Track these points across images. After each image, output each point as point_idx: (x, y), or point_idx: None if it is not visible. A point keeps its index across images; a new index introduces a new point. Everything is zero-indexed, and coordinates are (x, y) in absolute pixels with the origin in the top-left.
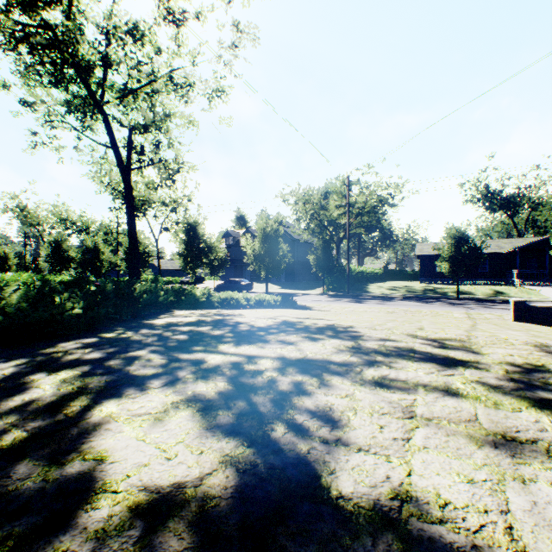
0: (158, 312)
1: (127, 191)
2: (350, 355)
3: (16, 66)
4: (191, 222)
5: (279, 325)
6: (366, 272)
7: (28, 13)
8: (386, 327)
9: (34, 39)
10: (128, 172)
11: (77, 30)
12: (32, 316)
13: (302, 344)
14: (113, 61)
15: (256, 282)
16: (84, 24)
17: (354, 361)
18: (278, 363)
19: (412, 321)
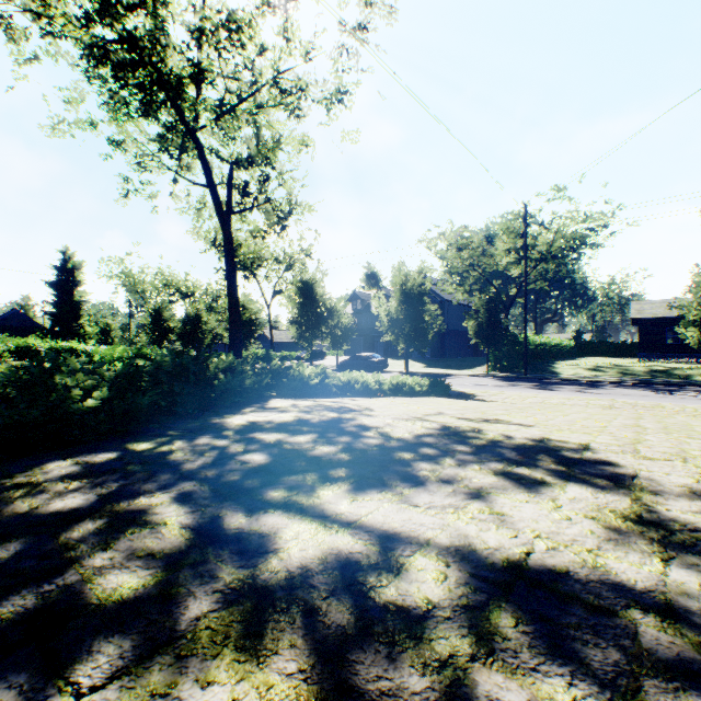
0: (245, 402)
1: (226, 241)
2: (662, 559)
3: (100, 95)
4: (307, 280)
5: (438, 437)
6: (549, 344)
7: (110, 26)
8: (666, 450)
9: (116, 55)
10: (227, 217)
11: (166, 41)
12: (6, 414)
13: (502, 498)
14: (205, 70)
15: (391, 358)
16: (167, 21)
17: (698, 596)
18: (460, 579)
19: (680, 429)
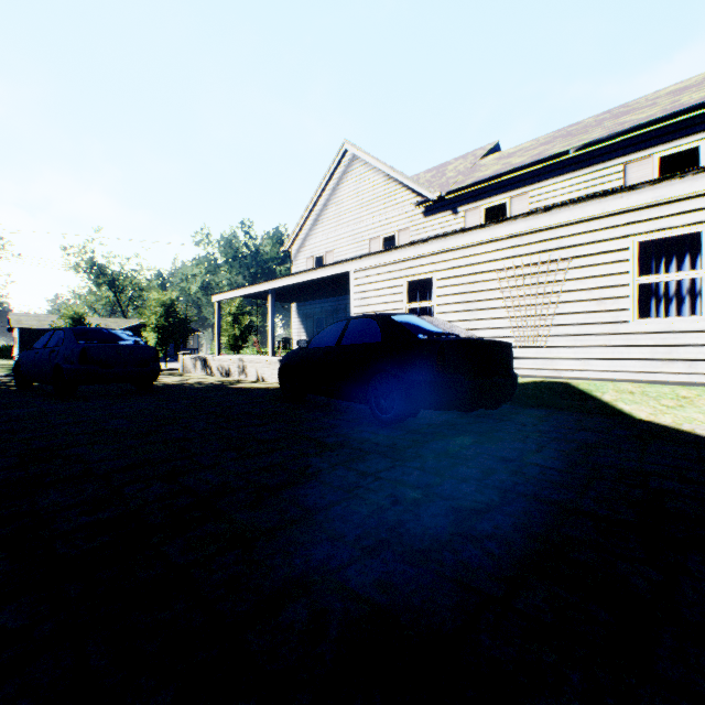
0: None
1: None
2: None
3: None
4: None
5: None
6: None
7: None
8: None
9: None
10: None
11: None
12: None
13: None
14: None
15: None
16: None
17: None
18: None
19: None
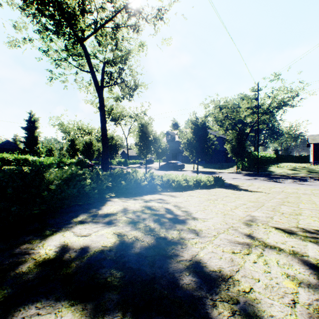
0: (85, 205)
1: (100, 102)
2: None
3: (31, 21)
4: (143, 123)
5: None
6: (265, 156)
7: None
8: None
9: None
10: (100, 88)
11: None
12: None
13: None
14: (85, 1)
15: (185, 163)
16: None
17: None
18: None
19: None
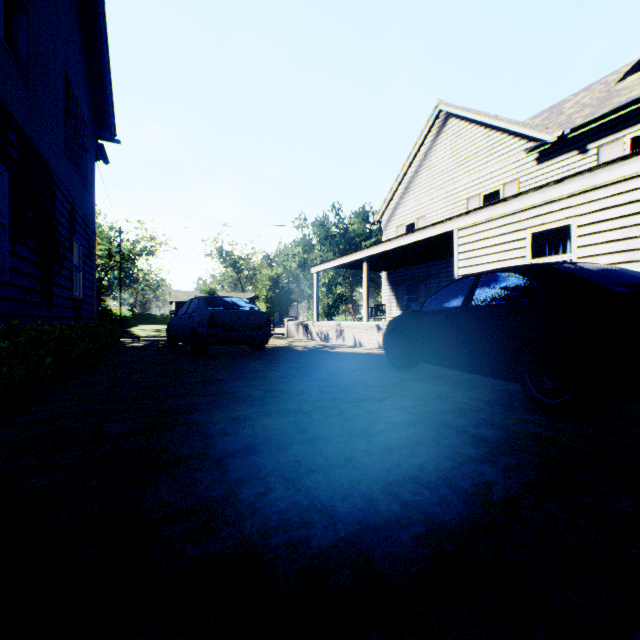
0: None
1: None
2: None
3: None
4: None
5: None
6: (123, 315)
7: None
8: None
9: None
10: None
11: None
12: None
13: None
14: None
15: None
16: None
17: None
18: None
19: None
